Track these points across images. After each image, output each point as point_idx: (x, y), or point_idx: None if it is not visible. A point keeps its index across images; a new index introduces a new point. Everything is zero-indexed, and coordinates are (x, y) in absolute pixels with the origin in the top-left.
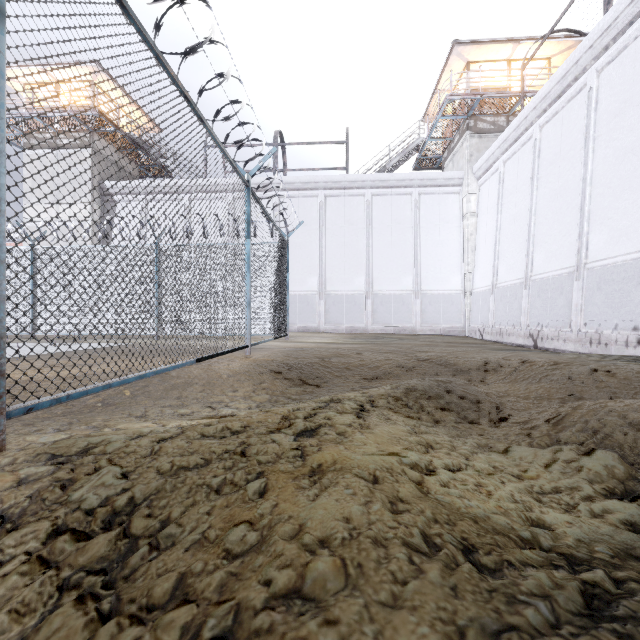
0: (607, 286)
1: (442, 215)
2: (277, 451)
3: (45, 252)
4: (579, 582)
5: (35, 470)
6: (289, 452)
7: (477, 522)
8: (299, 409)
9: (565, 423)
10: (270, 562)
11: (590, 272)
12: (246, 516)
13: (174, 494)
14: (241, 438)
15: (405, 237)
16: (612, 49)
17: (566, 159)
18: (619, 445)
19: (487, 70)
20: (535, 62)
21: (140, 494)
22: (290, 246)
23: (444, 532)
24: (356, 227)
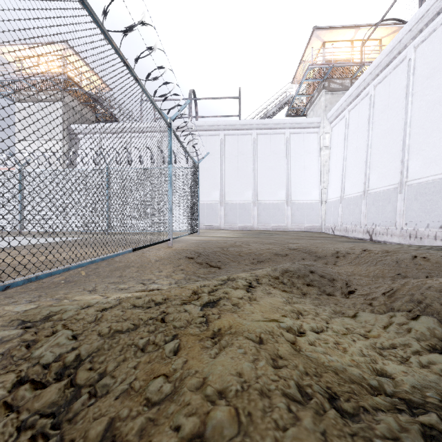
0: (421, 197)
1: (306, 148)
2: (188, 318)
3: (19, 172)
4: (419, 425)
5: (8, 333)
6: (197, 319)
7: (337, 374)
8: (205, 286)
9: (397, 295)
10: (180, 410)
11: (409, 187)
12: (163, 370)
13: (110, 352)
14: (162, 308)
15: (280, 163)
16: (425, 32)
17: (392, 109)
18: (437, 312)
19: (337, 47)
20: (370, 42)
21: (85, 352)
22: (200, 170)
23: (313, 383)
24: (246, 156)
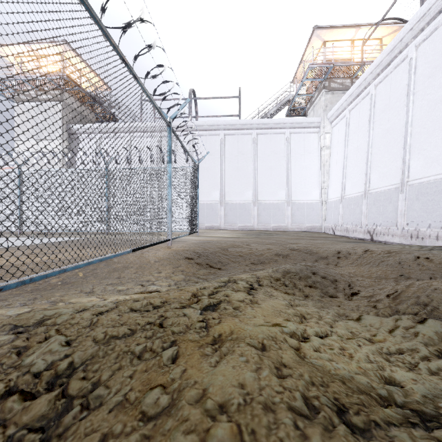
0: (423, 197)
1: (306, 148)
2: (187, 323)
3: (12, 170)
4: None
5: None
6: (196, 324)
7: (345, 383)
8: (205, 288)
9: (402, 298)
10: (177, 426)
11: (411, 187)
12: (160, 380)
13: (105, 359)
14: (160, 312)
15: (280, 163)
16: (426, 30)
17: (393, 108)
18: None
19: (337, 47)
20: (371, 41)
21: (78, 359)
22: (200, 169)
23: (320, 394)
24: (246, 156)
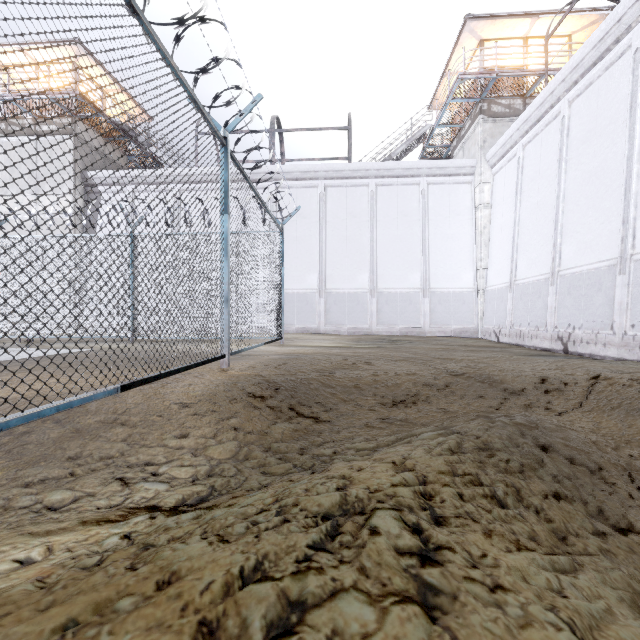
0: None
1: (452, 207)
2: None
3: None
4: None
5: None
6: None
7: None
8: (261, 564)
9: None
10: None
11: (639, 264)
12: None
13: None
14: None
15: (412, 231)
16: None
17: (604, 135)
18: None
19: (503, 46)
20: (554, 40)
21: None
22: (288, 240)
23: None
24: (359, 220)
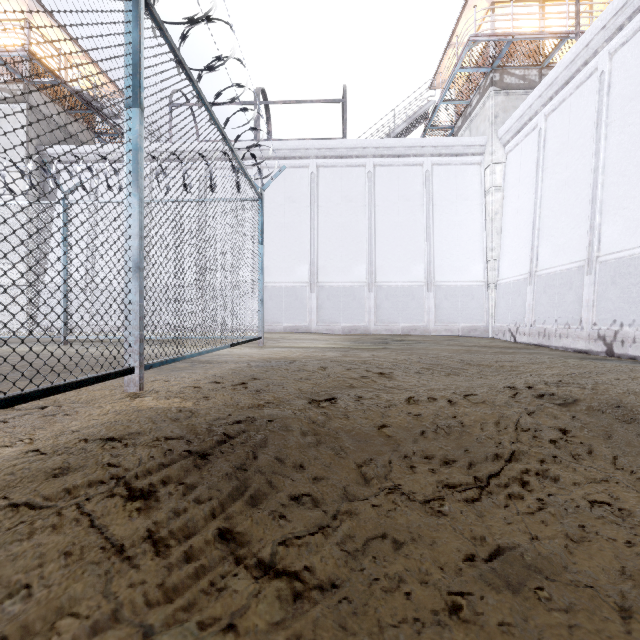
0: None
1: (460, 190)
2: None
3: None
4: None
5: None
6: None
7: None
8: None
9: None
10: None
11: None
12: None
13: None
14: None
15: (415, 217)
16: None
17: None
18: None
19: (520, 5)
20: (572, 5)
21: None
22: (275, 227)
23: None
24: (355, 204)
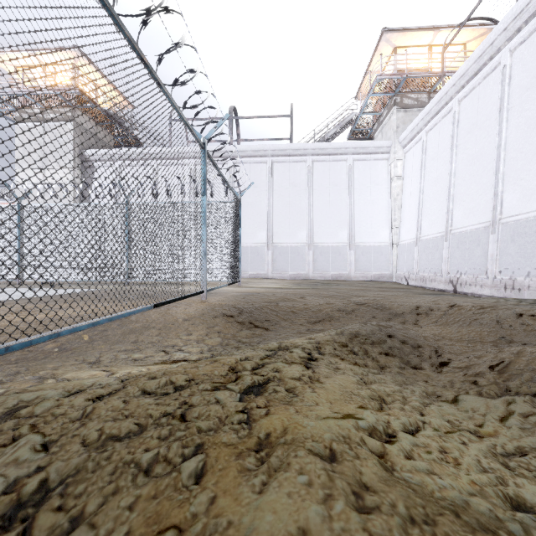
0: (520, 238)
1: (373, 178)
2: (220, 415)
3: None
4: None
5: None
6: (234, 416)
7: (459, 515)
8: (247, 358)
9: (511, 371)
10: None
11: (504, 226)
12: (175, 518)
13: (95, 476)
14: (183, 396)
15: (341, 197)
16: (524, 31)
17: (482, 128)
18: None
19: (412, 53)
20: (452, 47)
21: (56, 475)
22: (243, 205)
23: None
24: (299, 189)
